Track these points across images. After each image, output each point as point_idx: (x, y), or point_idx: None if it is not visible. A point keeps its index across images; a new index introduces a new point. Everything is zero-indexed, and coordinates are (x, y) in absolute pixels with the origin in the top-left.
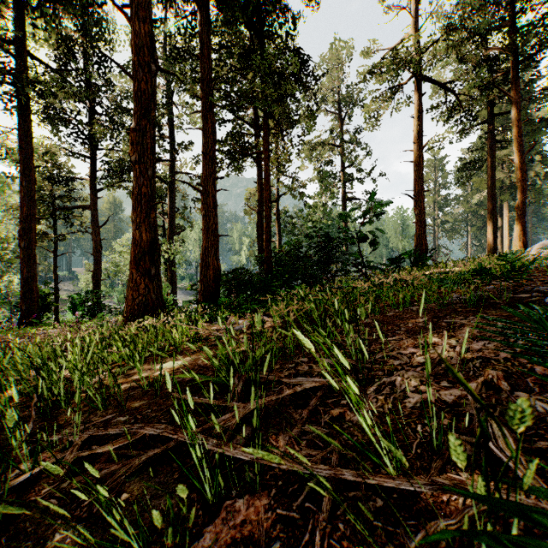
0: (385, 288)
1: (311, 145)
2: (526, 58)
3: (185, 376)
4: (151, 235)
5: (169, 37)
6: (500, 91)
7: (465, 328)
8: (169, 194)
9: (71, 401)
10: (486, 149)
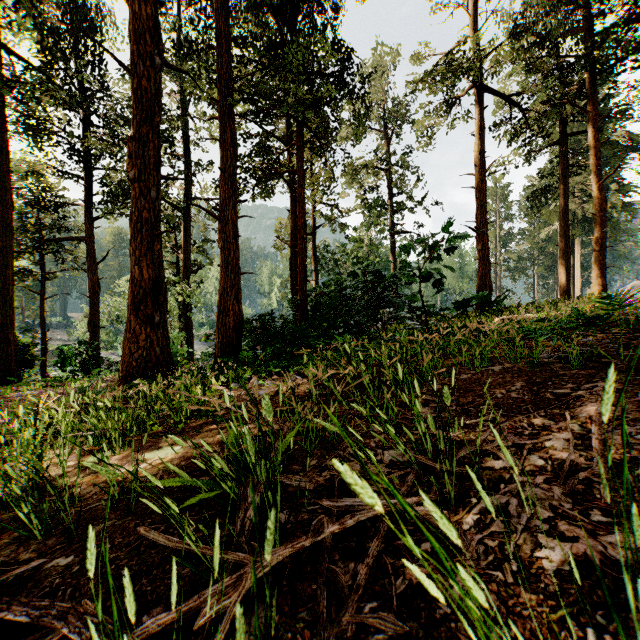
0: (452, 341)
1: (354, 167)
2: (605, 68)
3: (172, 483)
4: (154, 272)
5: (180, 26)
6: (576, 106)
7: (585, 404)
8: (184, 224)
9: (4, 516)
10: (558, 175)
